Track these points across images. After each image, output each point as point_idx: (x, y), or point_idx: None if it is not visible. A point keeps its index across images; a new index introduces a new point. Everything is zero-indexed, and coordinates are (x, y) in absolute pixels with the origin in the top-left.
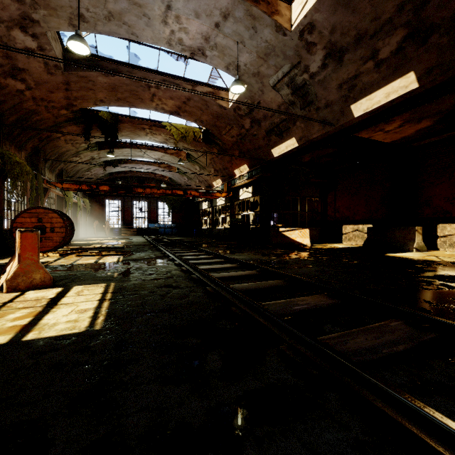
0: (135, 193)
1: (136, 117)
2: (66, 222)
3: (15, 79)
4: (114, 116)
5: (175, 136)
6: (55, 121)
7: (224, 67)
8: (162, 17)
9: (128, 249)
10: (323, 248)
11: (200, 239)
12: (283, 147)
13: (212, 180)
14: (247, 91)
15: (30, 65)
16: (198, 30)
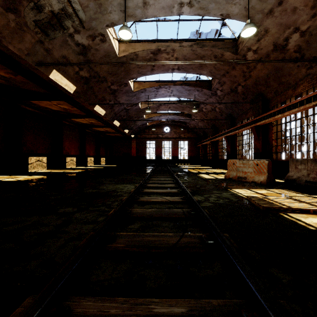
0: None
1: None
2: None
3: None
4: None
5: None
6: None
7: None
8: None
9: None
10: None
11: None
12: None
13: None
14: None
15: None
16: None
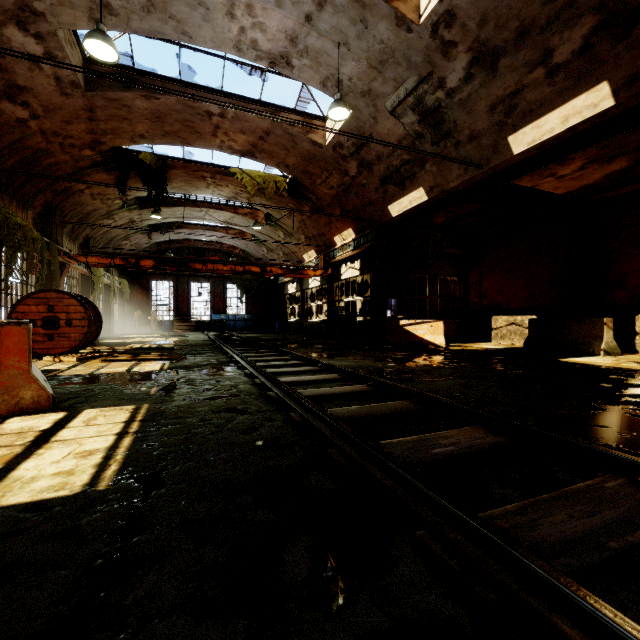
0: (191, 271)
1: (193, 161)
2: (89, 311)
3: (14, 103)
4: (161, 160)
5: (248, 188)
6: (75, 167)
7: (319, 84)
8: (227, 6)
9: (179, 351)
10: (464, 350)
11: (284, 336)
12: (405, 202)
13: (303, 252)
14: (353, 119)
15: (34, 81)
16: (280, 27)
